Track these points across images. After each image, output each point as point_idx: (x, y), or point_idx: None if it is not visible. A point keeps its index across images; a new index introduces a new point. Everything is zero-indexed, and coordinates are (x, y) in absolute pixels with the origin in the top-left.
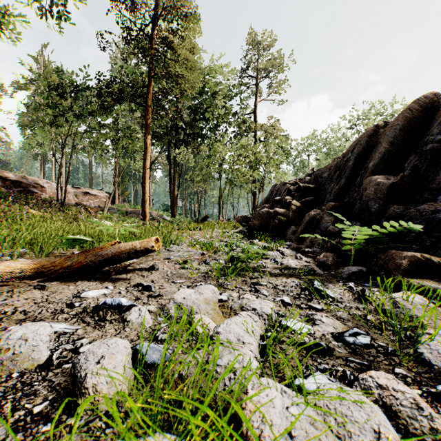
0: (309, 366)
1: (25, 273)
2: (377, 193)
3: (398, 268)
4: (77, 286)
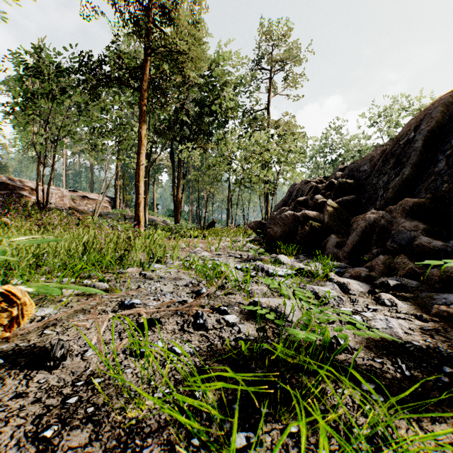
0: None
1: None
2: None
3: None
4: None
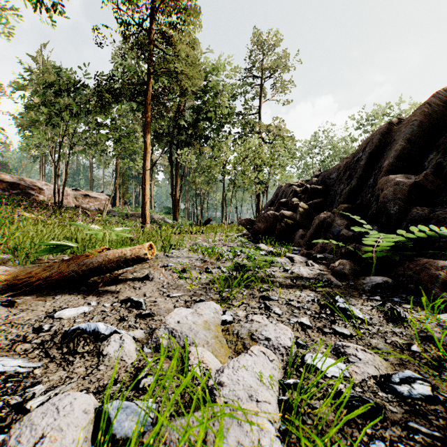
0: (356, 441)
1: None
2: (397, 193)
3: (434, 280)
4: (55, 302)
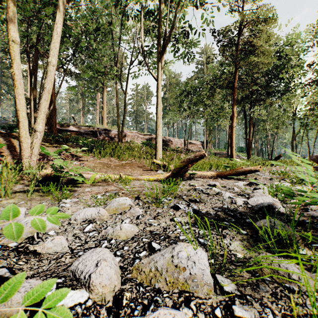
0: None
1: (211, 176)
2: None
3: None
4: (232, 181)
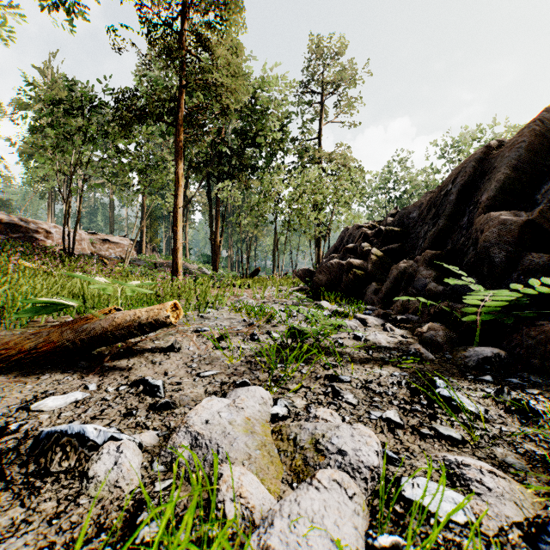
0: None
1: None
2: (503, 235)
3: None
4: (39, 385)
